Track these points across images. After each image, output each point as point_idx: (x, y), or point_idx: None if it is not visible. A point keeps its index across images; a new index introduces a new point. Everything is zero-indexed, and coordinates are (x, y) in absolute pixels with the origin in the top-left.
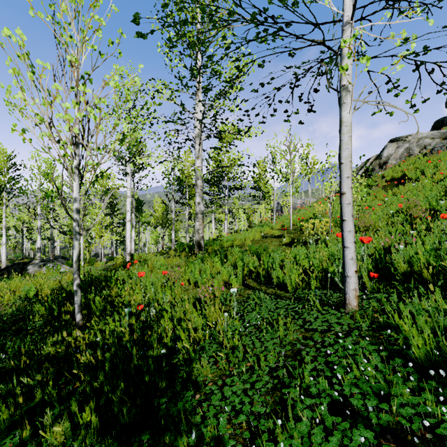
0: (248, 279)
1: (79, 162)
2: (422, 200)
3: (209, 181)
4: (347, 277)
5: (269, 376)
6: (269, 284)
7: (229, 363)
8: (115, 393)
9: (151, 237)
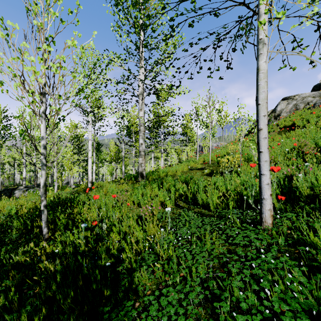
0: (179, 200)
1: (45, 108)
2: (310, 141)
3: (149, 127)
4: (263, 199)
5: (200, 288)
6: (196, 205)
7: (165, 273)
8: (66, 300)
9: (108, 169)
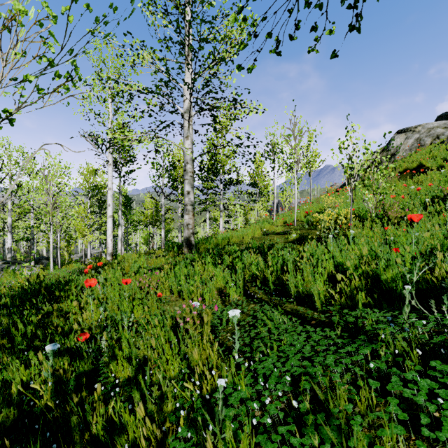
0: (251, 286)
1: None
2: None
3: (201, 169)
4: None
5: None
6: (283, 295)
7: None
8: None
9: (141, 236)
